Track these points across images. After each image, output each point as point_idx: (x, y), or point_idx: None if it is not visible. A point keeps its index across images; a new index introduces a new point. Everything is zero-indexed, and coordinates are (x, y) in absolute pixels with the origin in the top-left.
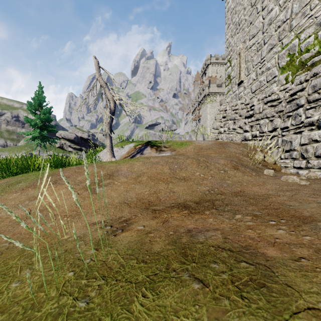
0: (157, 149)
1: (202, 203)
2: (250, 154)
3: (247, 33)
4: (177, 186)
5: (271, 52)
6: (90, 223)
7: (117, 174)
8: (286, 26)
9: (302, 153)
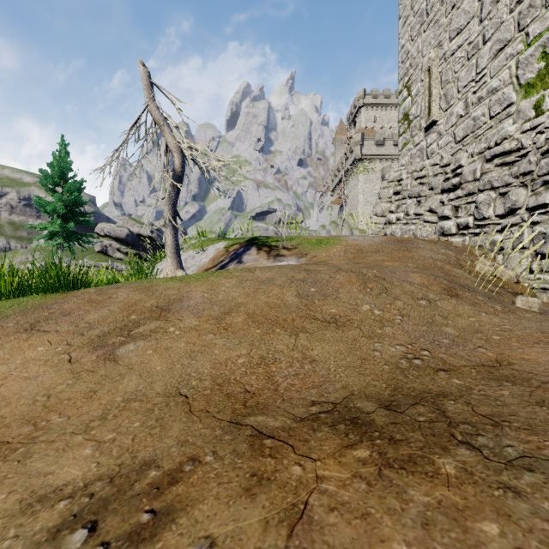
0: (269, 253)
1: (406, 407)
2: (463, 262)
3: (444, 27)
4: (321, 343)
5: (500, 57)
6: (36, 494)
7: (178, 306)
8: None
9: None
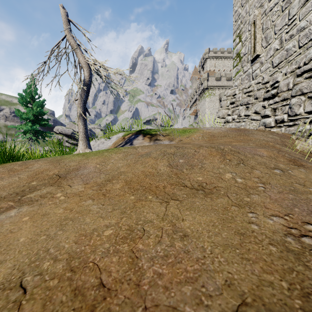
0: (151, 138)
1: None
2: (286, 143)
3: None
4: (191, 212)
5: (307, 5)
6: None
7: (73, 174)
8: None
9: None
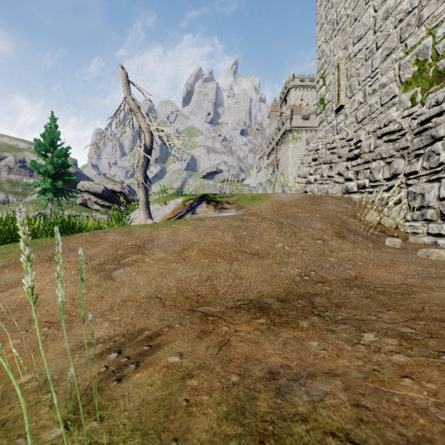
0: (216, 206)
1: (292, 301)
2: (357, 213)
3: (349, 35)
4: (247, 267)
5: (388, 61)
6: (84, 342)
7: (150, 245)
8: (413, 18)
9: (443, 212)
